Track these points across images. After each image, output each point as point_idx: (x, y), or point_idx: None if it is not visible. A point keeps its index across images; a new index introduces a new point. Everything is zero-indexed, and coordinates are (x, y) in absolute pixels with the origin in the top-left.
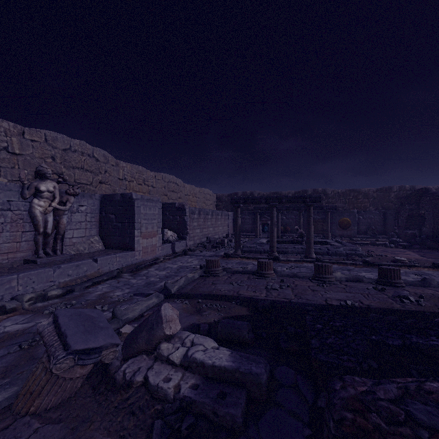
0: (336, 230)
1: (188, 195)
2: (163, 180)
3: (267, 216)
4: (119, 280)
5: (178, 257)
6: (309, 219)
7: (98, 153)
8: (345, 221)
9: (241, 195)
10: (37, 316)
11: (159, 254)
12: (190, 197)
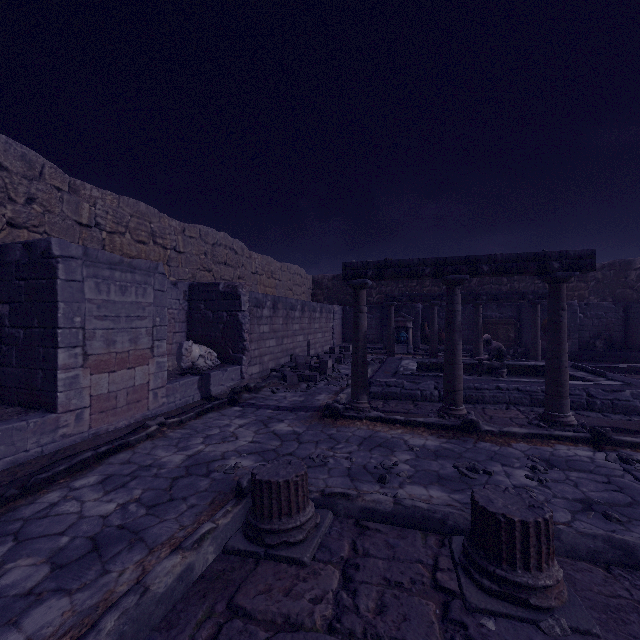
0: None
1: (259, 274)
2: (202, 238)
3: (406, 313)
4: None
5: (209, 414)
6: (558, 318)
7: (2, 148)
8: None
9: None
10: None
11: (159, 406)
12: (262, 278)
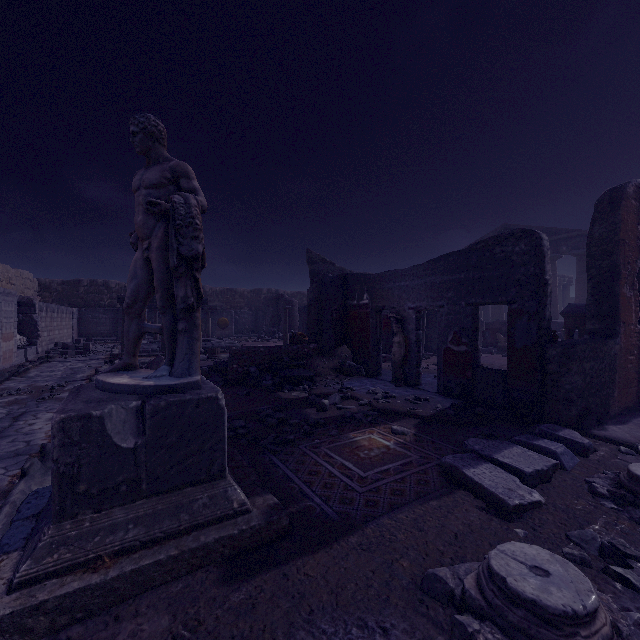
0: (215, 330)
1: (1, 281)
2: None
3: None
4: (18, 381)
5: (45, 364)
6: None
7: None
8: (224, 321)
9: (87, 284)
10: (1, 397)
11: (15, 361)
12: (3, 284)
